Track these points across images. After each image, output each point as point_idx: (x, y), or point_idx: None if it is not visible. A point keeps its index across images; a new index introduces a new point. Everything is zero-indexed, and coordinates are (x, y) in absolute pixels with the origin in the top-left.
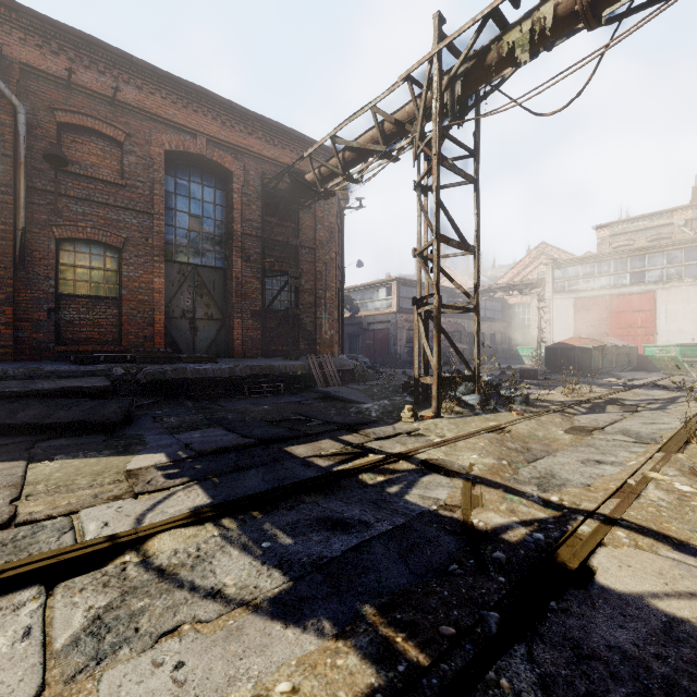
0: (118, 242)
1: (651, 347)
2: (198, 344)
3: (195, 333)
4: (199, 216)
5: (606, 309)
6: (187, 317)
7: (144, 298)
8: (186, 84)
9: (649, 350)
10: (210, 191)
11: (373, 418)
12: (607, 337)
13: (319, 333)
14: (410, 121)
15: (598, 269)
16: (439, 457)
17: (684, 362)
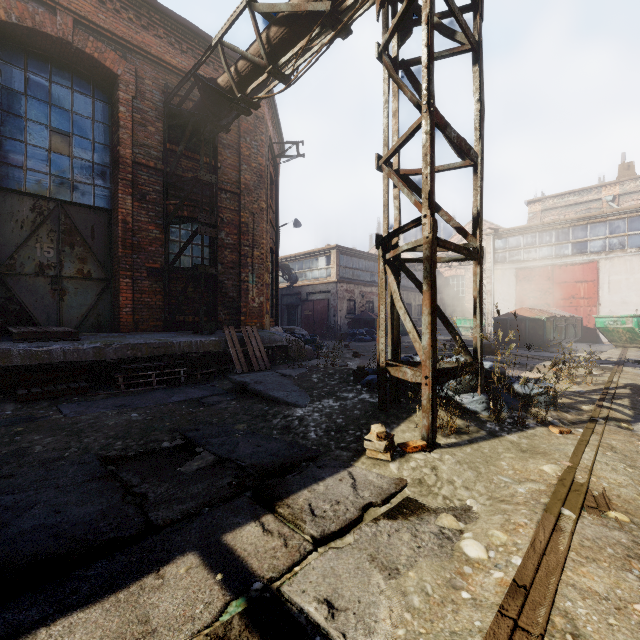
0: None
1: (604, 318)
2: (66, 313)
3: (61, 298)
4: (68, 132)
5: (548, 280)
6: (47, 274)
7: None
8: None
9: (601, 321)
10: (86, 100)
11: (310, 446)
12: (549, 308)
13: (245, 300)
14: None
15: (539, 239)
16: None
17: None
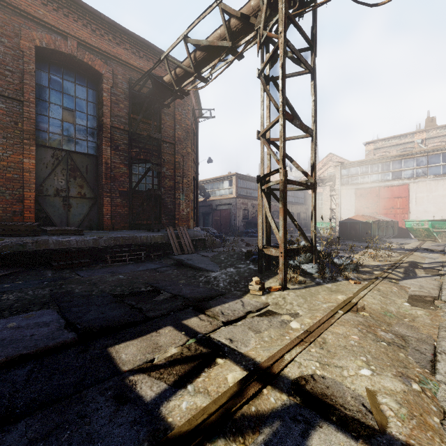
0: None
1: (410, 222)
2: (72, 219)
3: (68, 209)
4: (72, 109)
5: (376, 196)
6: (61, 195)
7: (13, 177)
8: None
9: (409, 223)
10: (83, 89)
11: (220, 289)
12: (377, 215)
13: (178, 210)
14: (254, 15)
15: (371, 169)
16: (315, 372)
17: (434, 232)
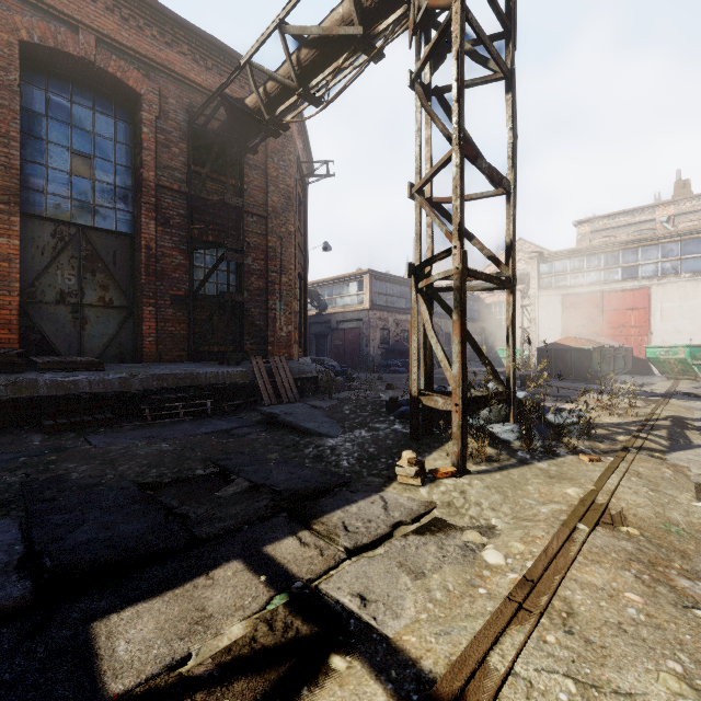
0: None
1: (655, 348)
2: (88, 343)
3: (82, 327)
4: (89, 154)
5: (596, 307)
6: (68, 302)
7: None
8: None
9: (652, 351)
10: (108, 120)
11: (342, 473)
12: (597, 337)
13: (272, 329)
14: None
15: (587, 263)
16: None
17: (694, 364)
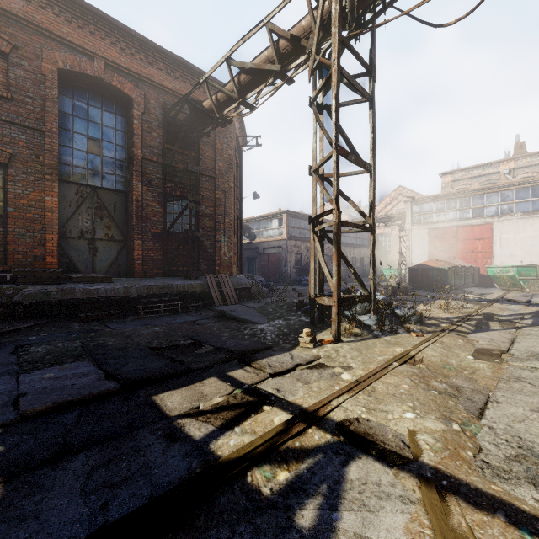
0: (2, 157)
1: (493, 268)
2: (98, 264)
3: (94, 254)
4: (99, 139)
5: (453, 238)
6: (86, 237)
7: (34, 217)
8: (81, 3)
9: (491, 270)
10: (111, 116)
11: (268, 342)
12: (454, 259)
13: (219, 255)
14: (305, 36)
15: (447, 205)
16: (360, 416)
17: (520, 279)
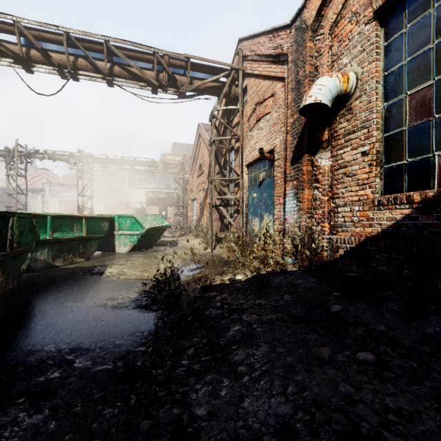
0: None
1: None
2: None
3: None
4: None
5: (71, 205)
6: None
7: None
8: None
9: None
10: None
11: None
12: None
13: None
14: (4, 156)
15: (69, 189)
16: None
17: None
